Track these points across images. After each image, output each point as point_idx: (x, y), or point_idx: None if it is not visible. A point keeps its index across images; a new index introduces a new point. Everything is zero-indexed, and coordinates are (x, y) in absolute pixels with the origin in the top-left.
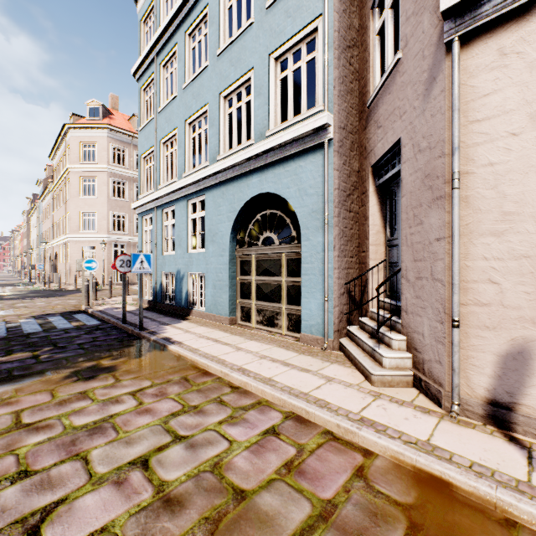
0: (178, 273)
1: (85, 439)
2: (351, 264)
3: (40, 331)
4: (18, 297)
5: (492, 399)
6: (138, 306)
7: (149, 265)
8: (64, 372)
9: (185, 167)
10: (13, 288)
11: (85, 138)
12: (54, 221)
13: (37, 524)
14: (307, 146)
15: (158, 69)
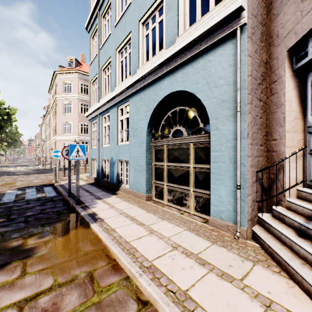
0: (112, 159)
1: None
2: (260, 152)
3: (11, 201)
4: (23, 173)
5: None
6: (88, 181)
7: (84, 154)
8: None
9: (116, 83)
10: (26, 167)
11: (66, 79)
12: (51, 129)
13: None
14: (217, 39)
15: (100, 19)
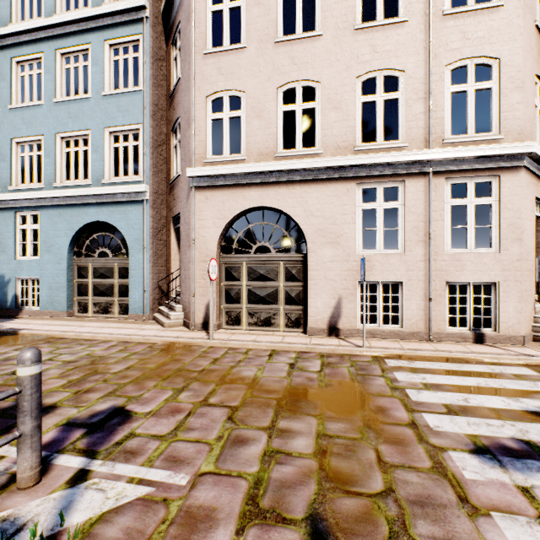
0: (2, 278)
1: (4, 362)
2: (161, 271)
3: None
4: None
5: (204, 321)
6: None
7: None
8: None
9: (12, 181)
10: None
11: None
12: None
13: (13, 373)
14: (133, 200)
15: None
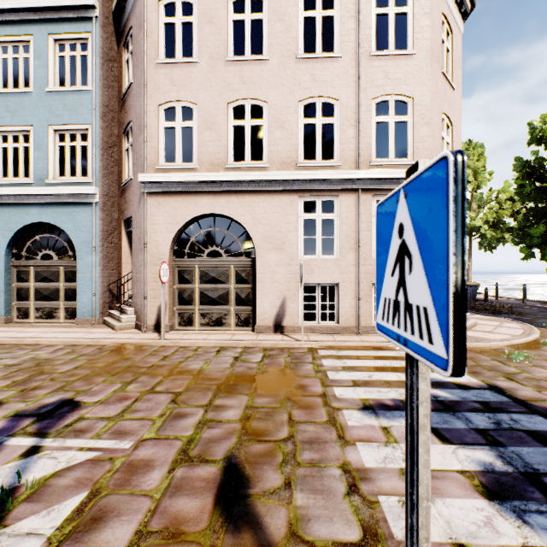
0: None
1: None
2: (112, 274)
3: None
4: None
5: (156, 323)
6: None
7: None
8: None
9: None
10: None
11: None
12: None
13: None
14: (81, 201)
15: None
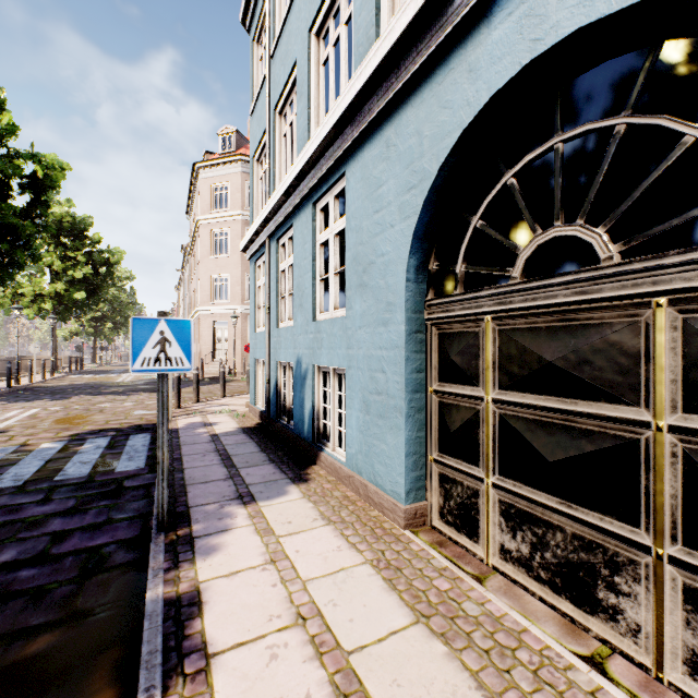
0: (298, 365)
1: None
2: None
3: (14, 485)
4: (121, 391)
5: None
6: (243, 420)
7: (184, 352)
8: None
9: (309, 135)
10: (140, 375)
11: (216, 179)
12: (191, 292)
13: None
14: None
15: None
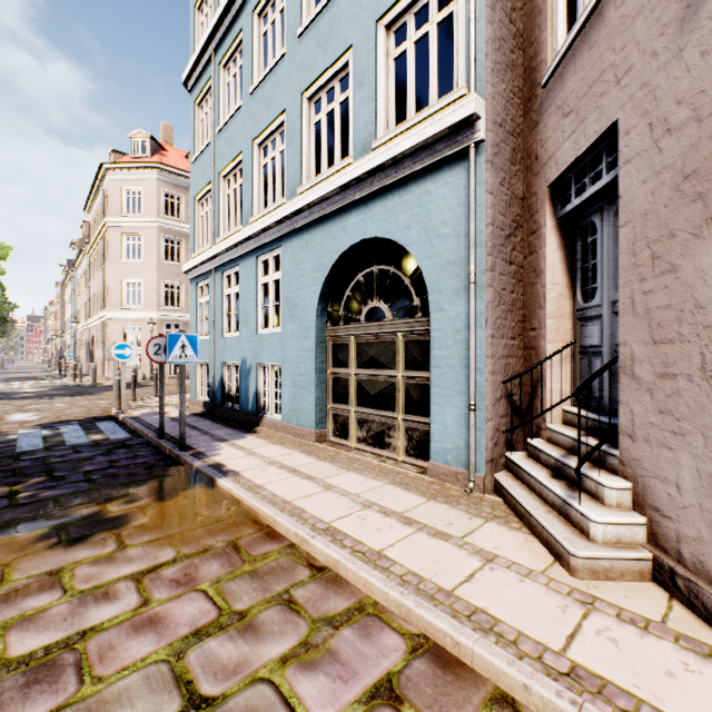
0: (244, 363)
1: (13, 698)
2: (512, 349)
3: (40, 448)
4: (35, 396)
5: None
6: (190, 410)
7: (194, 352)
8: (42, 526)
9: (253, 209)
10: (35, 383)
11: (129, 182)
12: (90, 294)
13: None
14: (440, 158)
15: (217, 71)
